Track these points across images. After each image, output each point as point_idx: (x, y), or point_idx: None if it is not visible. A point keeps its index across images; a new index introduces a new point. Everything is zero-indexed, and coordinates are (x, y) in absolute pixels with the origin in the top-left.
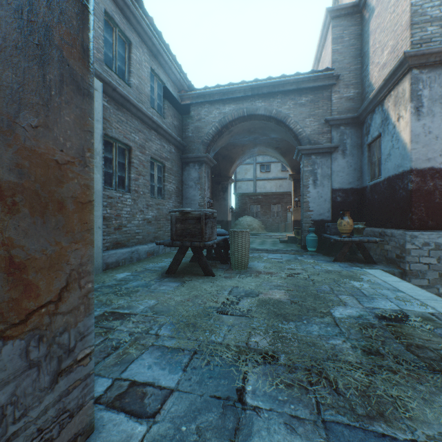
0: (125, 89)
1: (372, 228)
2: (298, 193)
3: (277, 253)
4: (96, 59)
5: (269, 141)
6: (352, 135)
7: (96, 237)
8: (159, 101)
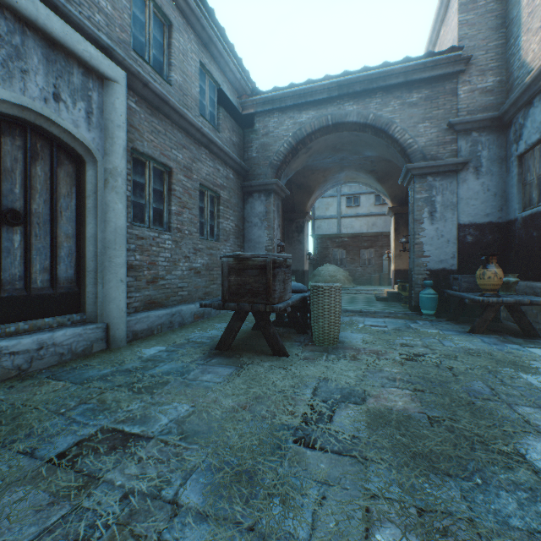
0: (162, 87)
1: (529, 283)
2: (400, 233)
3: (376, 317)
4: (119, 41)
5: (361, 162)
6: (491, 143)
7: (116, 294)
8: (212, 109)
